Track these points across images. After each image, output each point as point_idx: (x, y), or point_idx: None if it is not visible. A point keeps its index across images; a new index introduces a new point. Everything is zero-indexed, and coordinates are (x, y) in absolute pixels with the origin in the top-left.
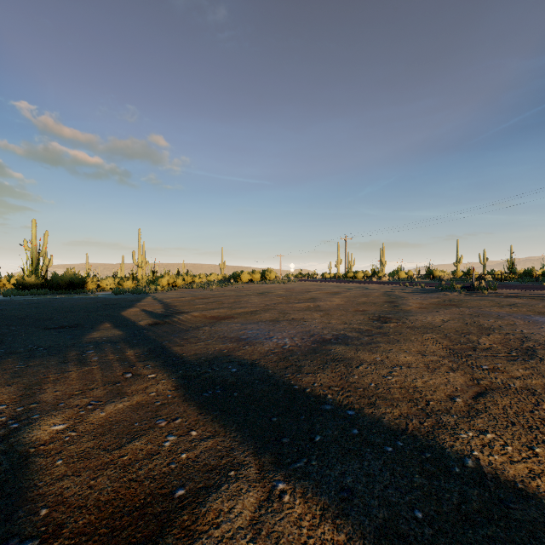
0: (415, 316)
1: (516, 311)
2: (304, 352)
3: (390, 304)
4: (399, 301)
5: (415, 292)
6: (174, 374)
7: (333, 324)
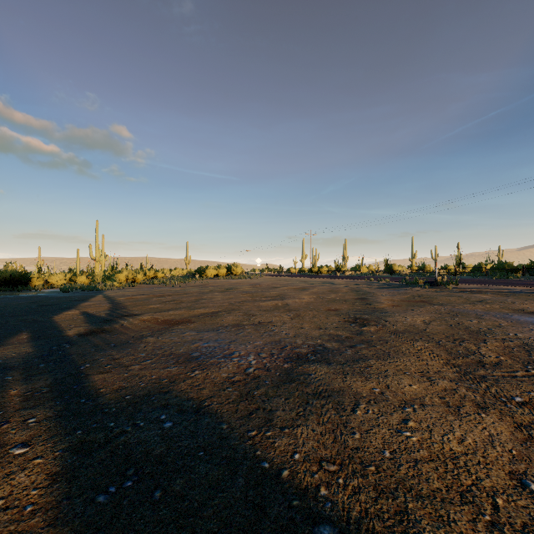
0: (393, 316)
1: (490, 308)
2: (275, 381)
3: (362, 301)
4: (370, 297)
5: (381, 287)
6: (65, 439)
7: (306, 329)
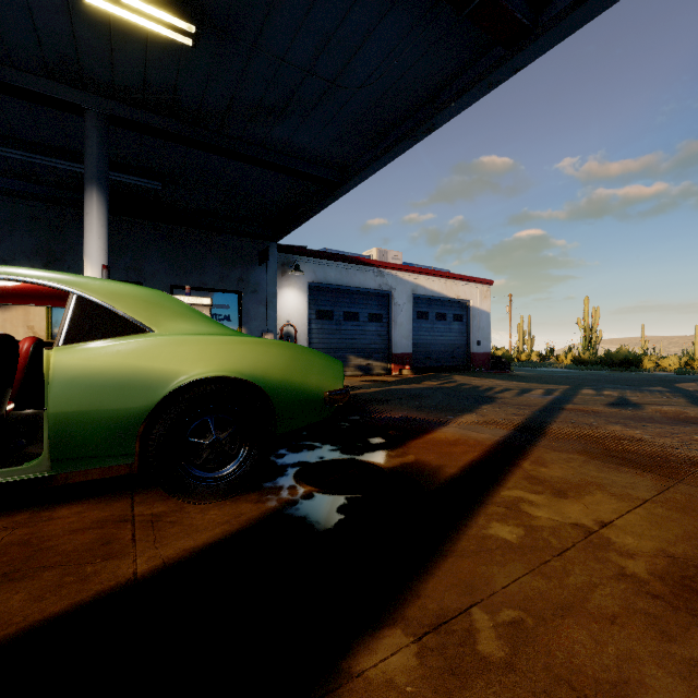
0: None
1: None
2: None
3: None
4: None
5: None
6: (689, 399)
7: None
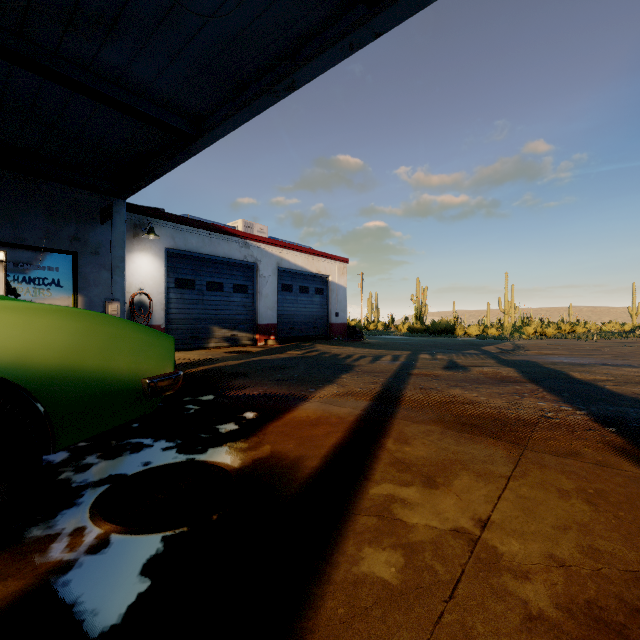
0: None
1: None
2: (570, 363)
3: None
4: None
5: None
6: (496, 360)
7: None
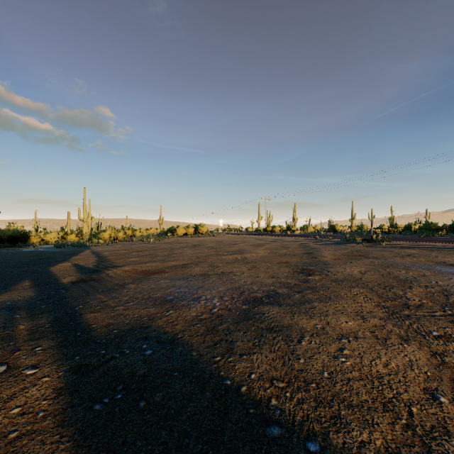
0: (334, 268)
1: (416, 261)
2: (235, 319)
3: (308, 255)
4: (315, 252)
5: (325, 244)
6: (66, 363)
7: (261, 277)
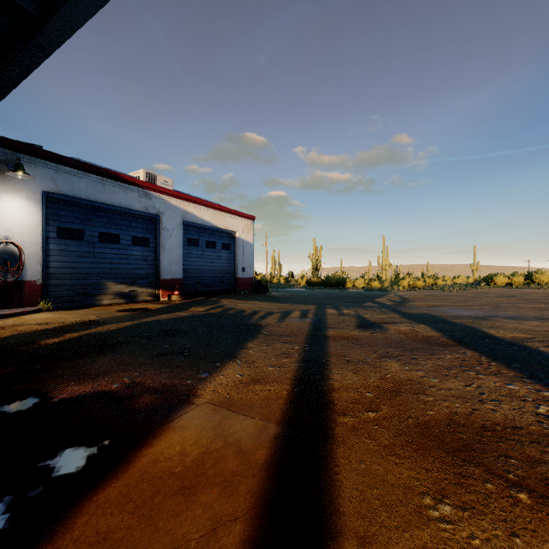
0: None
1: None
2: (469, 317)
3: None
4: None
5: None
6: (400, 314)
7: (526, 314)
